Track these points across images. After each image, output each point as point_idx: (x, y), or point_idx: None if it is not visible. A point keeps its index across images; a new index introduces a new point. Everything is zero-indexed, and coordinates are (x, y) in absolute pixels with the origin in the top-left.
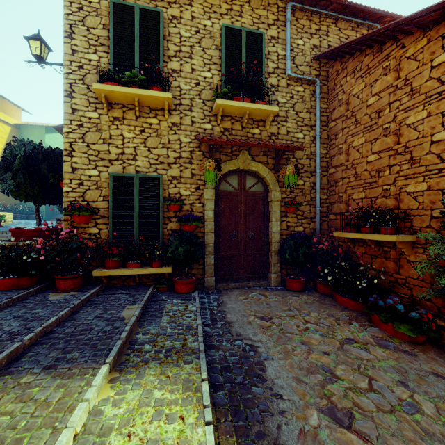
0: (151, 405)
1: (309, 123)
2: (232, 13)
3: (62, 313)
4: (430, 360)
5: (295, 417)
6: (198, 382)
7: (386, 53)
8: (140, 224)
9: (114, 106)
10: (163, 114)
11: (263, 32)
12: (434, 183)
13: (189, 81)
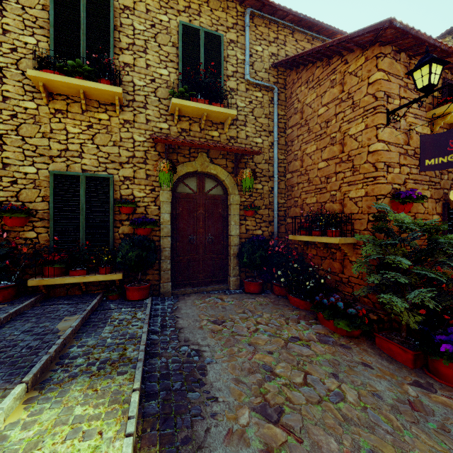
0: (69, 423)
1: (267, 128)
2: (190, 11)
3: None
4: (361, 351)
5: (227, 418)
6: (128, 393)
7: (333, 67)
8: (87, 228)
9: (56, 97)
10: (114, 109)
11: (222, 34)
12: (370, 190)
13: (143, 76)
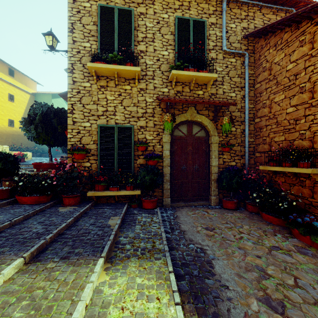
0: (135, 288)
1: (239, 85)
2: (183, 8)
3: (69, 221)
4: None
5: (240, 303)
6: (167, 273)
7: (302, 30)
8: (118, 160)
9: (100, 78)
10: (134, 82)
11: (205, 20)
12: None
13: (152, 58)
